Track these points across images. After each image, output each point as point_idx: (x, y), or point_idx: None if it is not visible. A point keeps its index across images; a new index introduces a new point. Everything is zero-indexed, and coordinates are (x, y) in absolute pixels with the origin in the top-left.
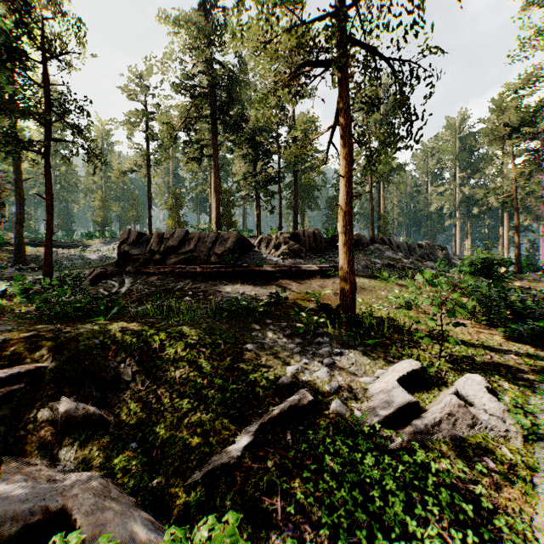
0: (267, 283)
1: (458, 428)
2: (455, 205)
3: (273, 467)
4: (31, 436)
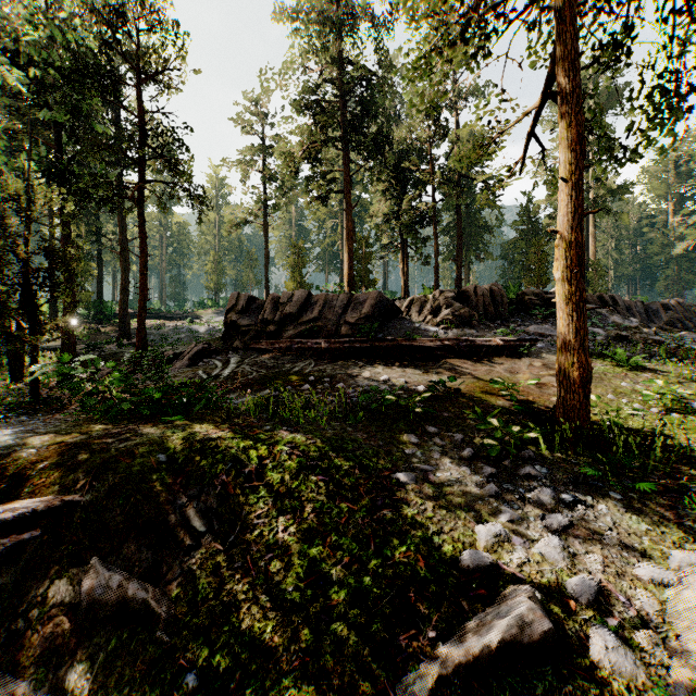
0: (422, 365)
1: None
2: None
3: None
4: (32, 632)
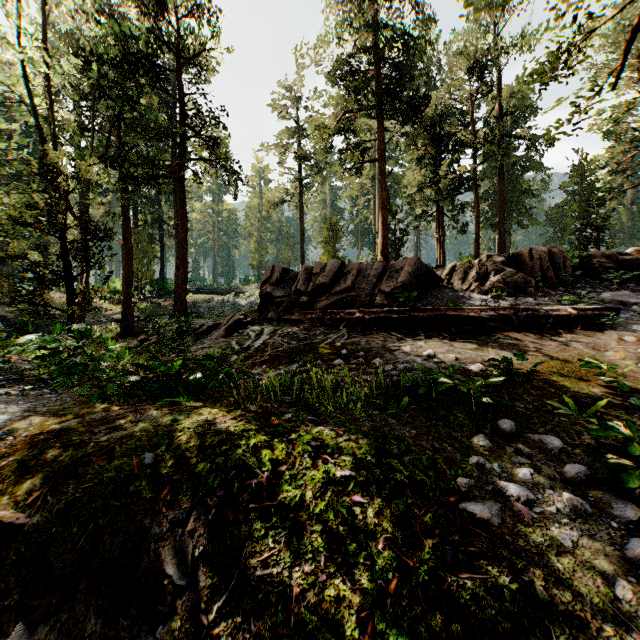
0: (473, 338)
1: None
2: None
3: None
4: None
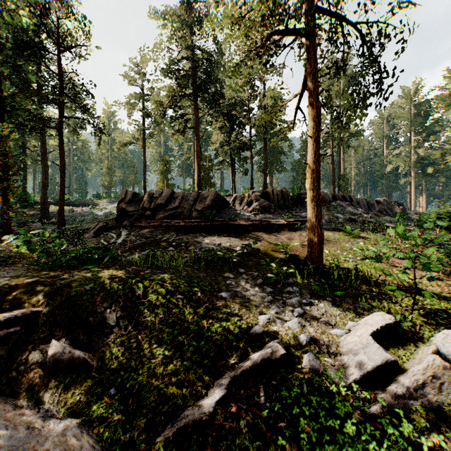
0: (240, 235)
1: (444, 393)
2: (410, 165)
3: (245, 427)
4: (22, 377)
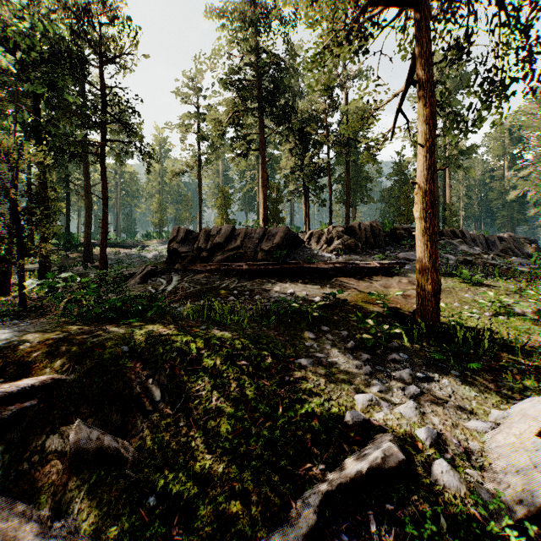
0: (319, 282)
1: None
2: None
3: None
4: (34, 471)
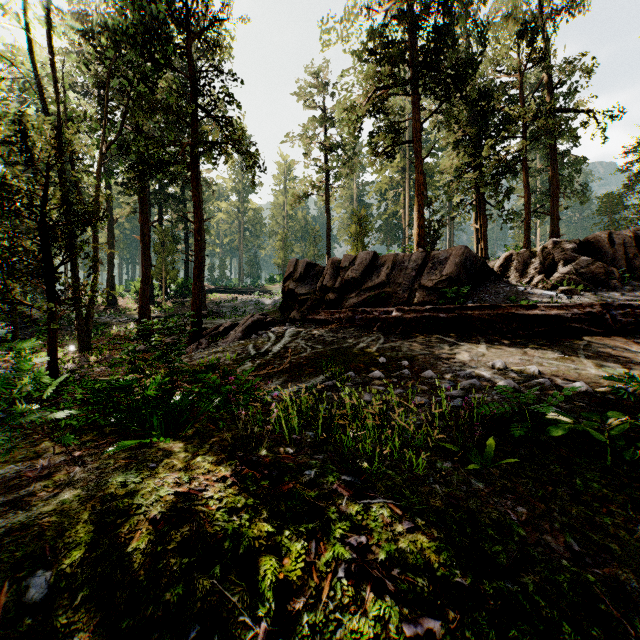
0: (552, 344)
1: None
2: None
3: None
4: None
